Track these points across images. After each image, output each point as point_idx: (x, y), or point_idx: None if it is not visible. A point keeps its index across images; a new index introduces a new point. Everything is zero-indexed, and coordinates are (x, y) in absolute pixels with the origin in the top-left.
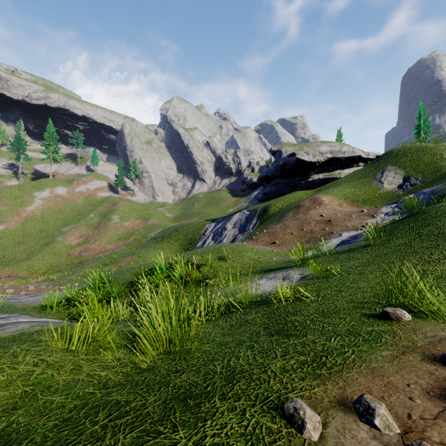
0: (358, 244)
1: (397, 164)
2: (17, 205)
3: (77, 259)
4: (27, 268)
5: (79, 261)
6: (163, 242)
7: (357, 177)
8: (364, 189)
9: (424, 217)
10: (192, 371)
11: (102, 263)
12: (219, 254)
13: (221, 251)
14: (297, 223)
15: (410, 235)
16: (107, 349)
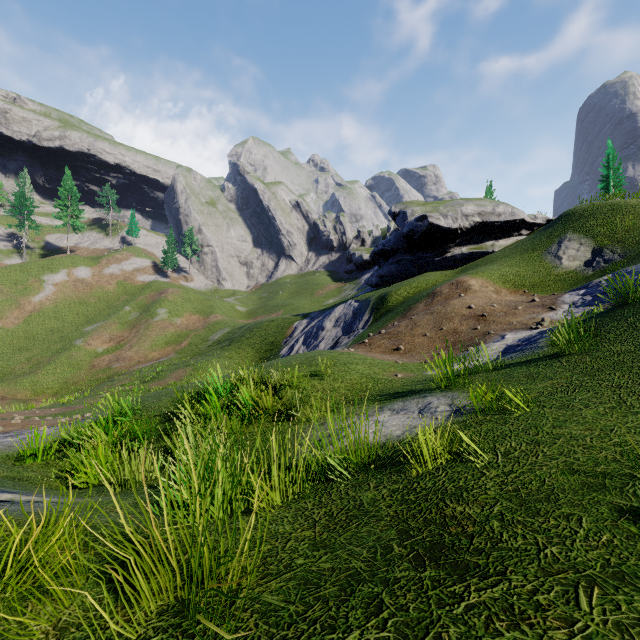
0: (541, 353)
1: (582, 230)
2: (17, 293)
3: (104, 373)
4: (30, 386)
5: (107, 376)
6: (231, 347)
7: (521, 250)
8: (533, 267)
9: None
10: None
11: (140, 379)
12: (311, 367)
13: (315, 363)
14: (433, 319)
15: (633, 337)
16: (48, 594)
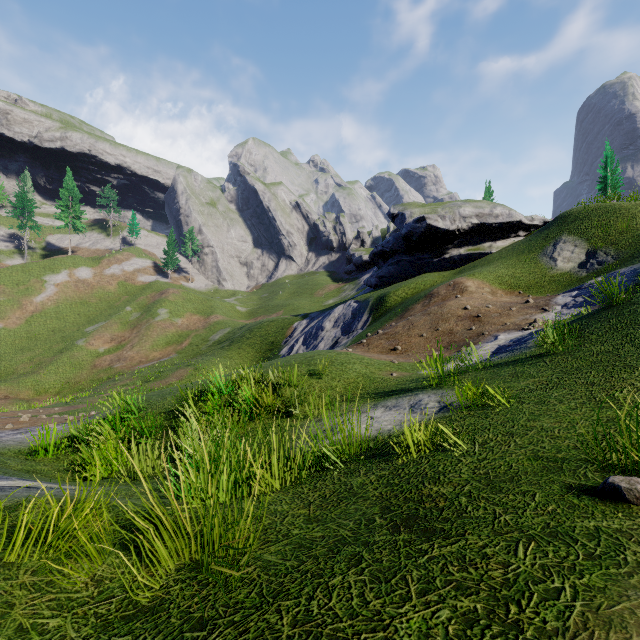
0: (528, 353)
1: (577, 232)
2: (19, 293)
3: (105, 373)
4: (33, 386)
5: (108, 376)
6: (231, 347)
7: (517, 252)
8: (528, 269)
9: (633, 310)
10: (231, 627)
11: (141, 379)
12: (310, 366)
13: (313, 363)
14: (429, 319)
15: (613, 338)
16: (84, 556)
